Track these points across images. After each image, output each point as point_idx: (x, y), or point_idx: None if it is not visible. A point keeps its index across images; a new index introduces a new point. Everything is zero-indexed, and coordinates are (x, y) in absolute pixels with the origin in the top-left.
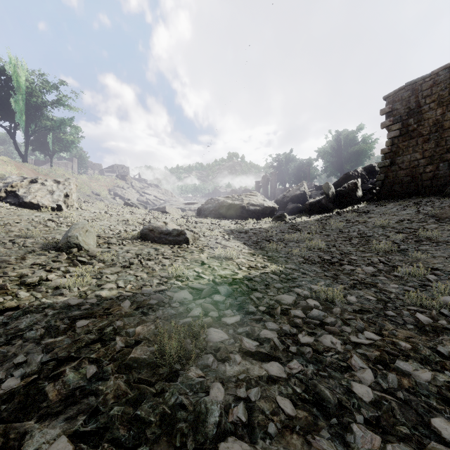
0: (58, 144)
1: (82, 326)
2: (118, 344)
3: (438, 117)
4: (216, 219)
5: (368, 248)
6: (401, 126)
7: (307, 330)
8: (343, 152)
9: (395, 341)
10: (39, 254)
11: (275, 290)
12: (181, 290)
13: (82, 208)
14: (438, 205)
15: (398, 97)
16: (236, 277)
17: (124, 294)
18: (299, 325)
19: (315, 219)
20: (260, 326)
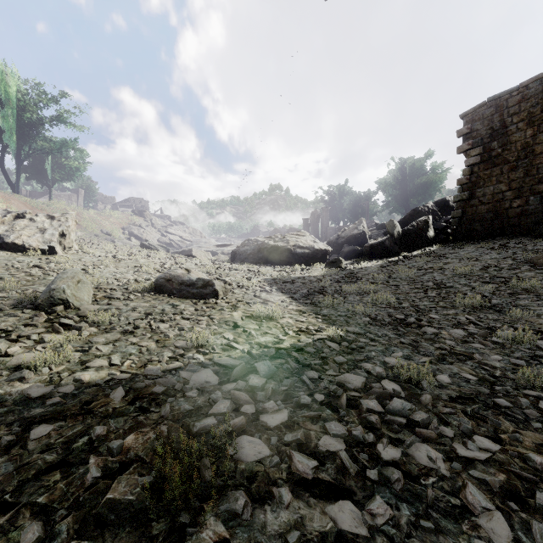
0: (59, 171)
1: (39, 437)
2: (90, 473)
3: (528, 139)
4: (255, 265)
5: (450, 303)
6: (483, 150)
7: (389, 434)
8: (408, 183)
9: (522, 452)
10: (7, 314)
11: (336, 366)
12: (203, 367)
13: (84, 251)
14: (530, 248)
15: (478, 115)
16: (281, 346)
17: (118, 377)
18: (375, 426)
19: (378, 265)
20: (318, 429)
